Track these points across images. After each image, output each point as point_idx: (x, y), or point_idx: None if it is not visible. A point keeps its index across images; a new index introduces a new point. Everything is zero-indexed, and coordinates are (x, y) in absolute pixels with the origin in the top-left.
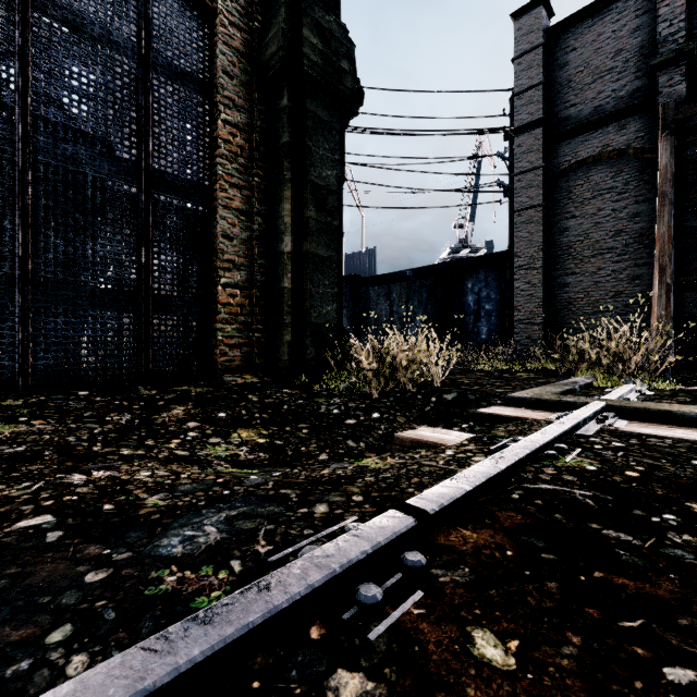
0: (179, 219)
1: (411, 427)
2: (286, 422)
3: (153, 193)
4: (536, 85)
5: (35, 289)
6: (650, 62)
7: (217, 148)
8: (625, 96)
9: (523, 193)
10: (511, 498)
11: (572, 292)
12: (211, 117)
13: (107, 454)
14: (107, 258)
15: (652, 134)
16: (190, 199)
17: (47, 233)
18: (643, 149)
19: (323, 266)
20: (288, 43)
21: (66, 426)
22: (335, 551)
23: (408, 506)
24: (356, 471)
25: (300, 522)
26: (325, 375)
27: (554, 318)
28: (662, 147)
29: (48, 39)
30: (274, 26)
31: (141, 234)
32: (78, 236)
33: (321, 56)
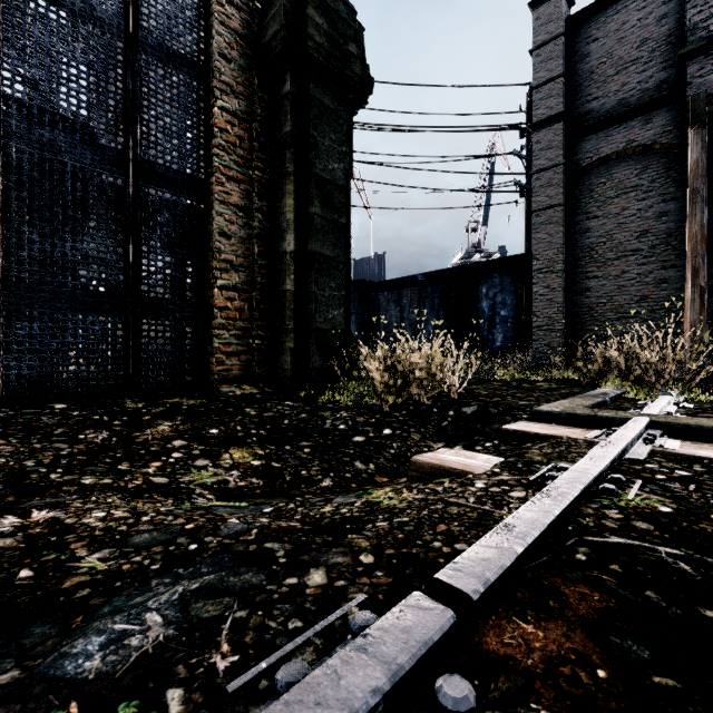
0: (171, 215)
1: (426, 445)
2: (286, 439)
3: (141, 185)
4: (555, 77)
5: (6, 290)
6: (679, 51)
7: (213, 138)
8: (651, 88)
9: (541, 192)
10: (575, 560)
11: (594, 297)
12: (207, 104)
13: (64, 484)
14: (89, 257)
15: (681, 128)
16: (183, 193)
17: (20, 228)
18: (670, 144)
19: (330, 267)
20: (290, 22)
21: (29, 446)
22: (330, 690)
23: (440, 584)
24: (365, 509)
25: (284, 604)
26: (331, 385)
27: (575, 324)
28: (693, 141)
29: (21, 12)
30: (276, 4)
31: (128, 231)
32: (57, 232)
33: (327, 37)
